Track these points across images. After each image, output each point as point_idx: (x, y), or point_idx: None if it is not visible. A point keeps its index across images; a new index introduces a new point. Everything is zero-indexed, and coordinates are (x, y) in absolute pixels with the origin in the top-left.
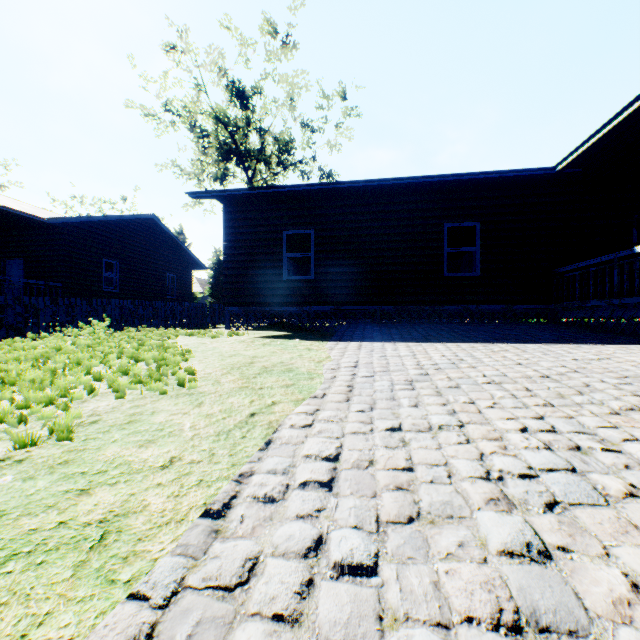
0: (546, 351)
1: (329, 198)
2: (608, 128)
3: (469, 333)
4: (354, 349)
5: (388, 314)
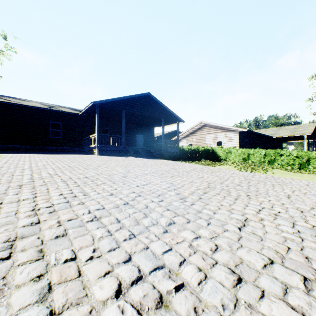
0: (63, 155)
1: (0, 104)
2: (84, 110)
3: (52, 153)
4: (12, 154)
5: (28, 148)
